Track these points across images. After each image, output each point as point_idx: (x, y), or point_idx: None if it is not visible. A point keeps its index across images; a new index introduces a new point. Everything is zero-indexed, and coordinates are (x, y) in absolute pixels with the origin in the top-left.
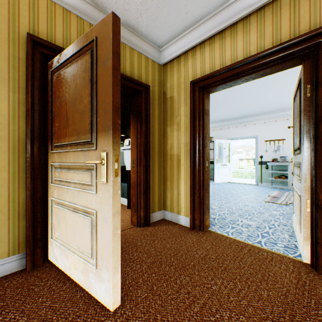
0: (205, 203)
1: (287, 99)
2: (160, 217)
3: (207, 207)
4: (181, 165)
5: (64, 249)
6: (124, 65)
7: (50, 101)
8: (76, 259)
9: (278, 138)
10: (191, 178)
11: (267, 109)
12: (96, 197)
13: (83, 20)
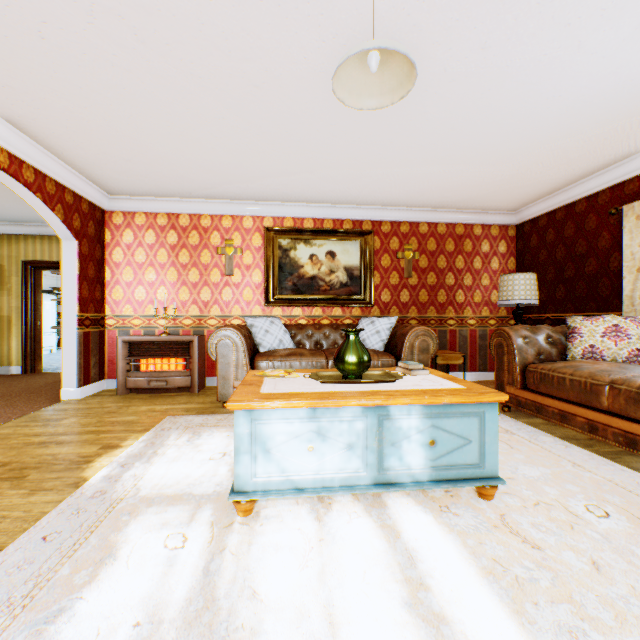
0: (38, 352)
1: None
2: None
3: (41, 355)
4: (14, 325)
5: None
6: None
7: None
8: None
9: None
10: (24, 334)
11: None
12: None
13: None
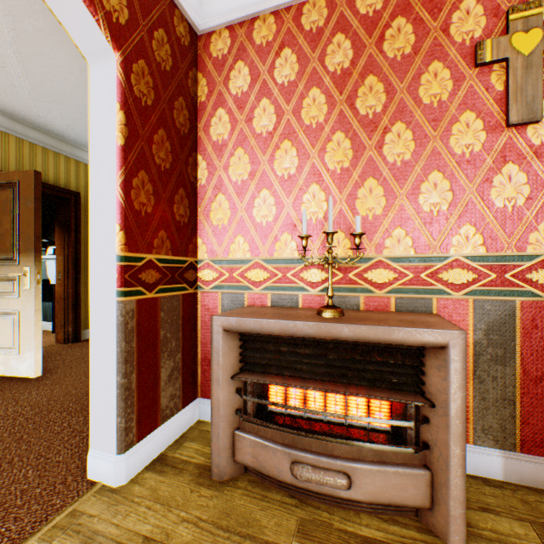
0: None
1: None
2: None
3: None
4: None
5: None
6: (46, 171)
7: None
8: None
9: None
10: None
11: None
12: (19, 301)
13: None
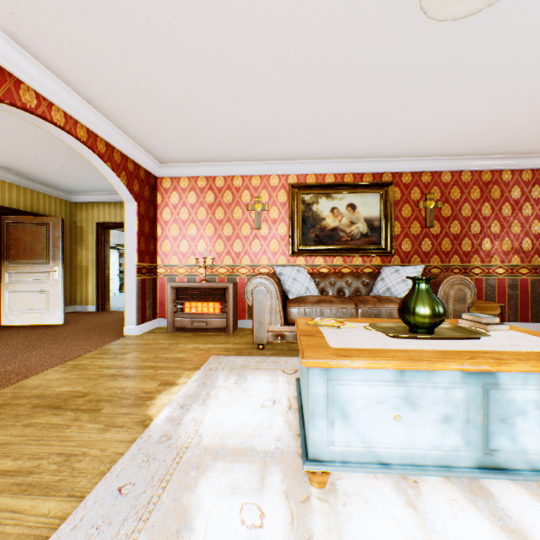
0: (107, 295)
1: None
2: (72, 310)
3: (108, 297)
4: (90, 273)
5: (22, 314)
6: (45, 208)
7: (5, 237)
8: (35, 314)
9: None
10: (97, 280)
11: None
12: (51, 285)
13: (20, 186)
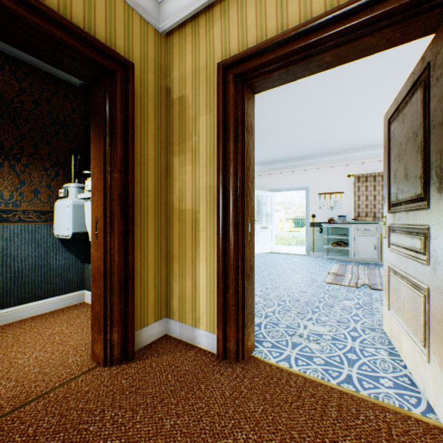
0: (246, 304)
1: (350, 135)
2: (160, 333)
3: (250, 311)
4: (200, 231)
5: None
6: None
7: None
8: None
9: (336, 190)
10: (220, 257)
11: (322, 149)
12: None
13: None
